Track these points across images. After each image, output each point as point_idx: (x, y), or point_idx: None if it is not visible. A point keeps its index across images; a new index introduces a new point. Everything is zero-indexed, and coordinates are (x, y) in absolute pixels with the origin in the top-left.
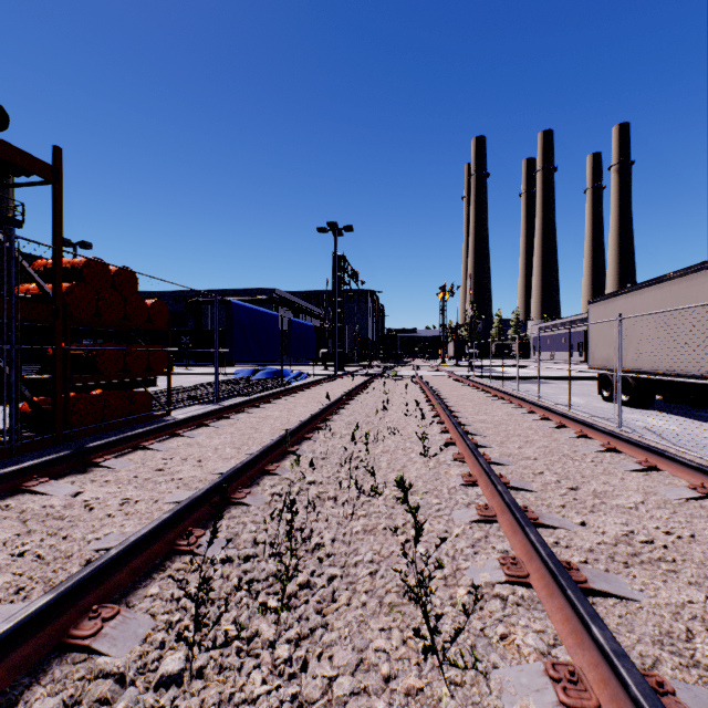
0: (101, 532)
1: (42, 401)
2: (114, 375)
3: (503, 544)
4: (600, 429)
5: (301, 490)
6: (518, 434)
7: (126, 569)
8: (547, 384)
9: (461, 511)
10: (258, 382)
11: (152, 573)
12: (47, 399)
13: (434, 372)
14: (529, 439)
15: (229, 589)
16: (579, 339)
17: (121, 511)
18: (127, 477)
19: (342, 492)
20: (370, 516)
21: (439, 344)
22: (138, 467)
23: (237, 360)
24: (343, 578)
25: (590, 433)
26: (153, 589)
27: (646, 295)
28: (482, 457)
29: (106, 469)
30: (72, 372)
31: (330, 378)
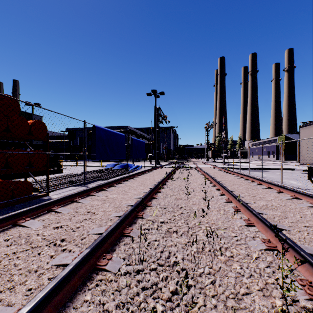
0: None
1: None
2: None
3: None
4: None
5: None
6: None
7: None
8: (267, 172)
9: None
10: (114, 171)
11: None
12: None
13: (205, 165)
14: None
15: None
16: (273, 149)
17: None
18: None
19: None
20: None
21: (205, 151)
22: None
23: (98, 159)
24: None
25: None
26: None
27: None
28: None
29: None
30: None
31: (152, 169)
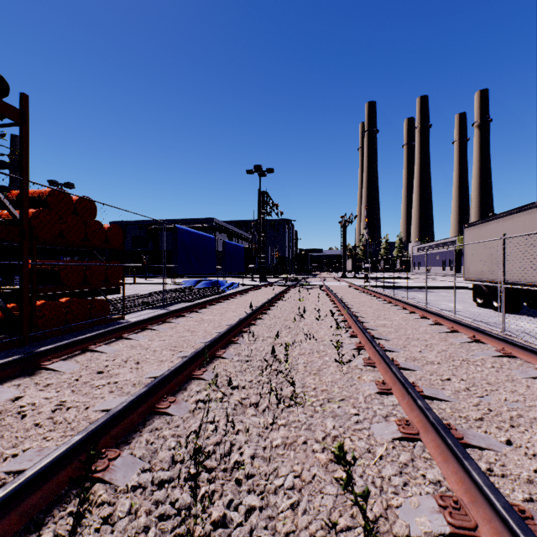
0: (20, 447)
1: (15, 307)
2: (75, 286)
3: (434, 472)
4: (493, 335)
5: (224, 396)
6: (417, 338)
7: (17, 510)
8: (428, 292)
9: (381, 425)
10: (199, 290)
11: (51, 510)
12: (18, 306)
13: (337, 282)
14: (428, 343)
15: (132, 534)
16: (450, 256)
17: (49, 420)
18: (68, 380)
19: (263, 398)
20: (289, 425)
21: (341, 261)
22: (81, 369)
23: (181, 273)
24: (262, 511)
25: (482, 338)
26: (44, 536)
27: (516, 220)
28: (394, 365)
29: (52, 372)
30: (41, 283)
31: (255, 288)
